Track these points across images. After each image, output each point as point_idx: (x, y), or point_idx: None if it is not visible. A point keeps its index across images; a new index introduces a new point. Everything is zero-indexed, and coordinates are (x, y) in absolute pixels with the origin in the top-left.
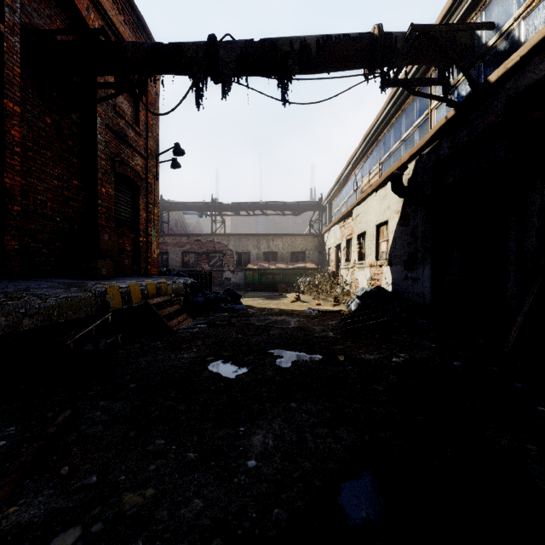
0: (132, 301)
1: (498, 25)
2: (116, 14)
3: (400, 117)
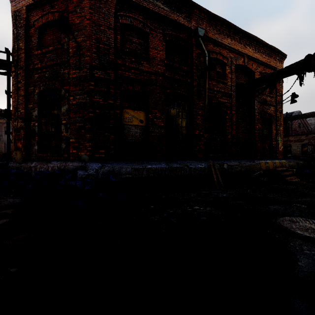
0: (269, 168)
1: None
2: (262, 56)
3: None
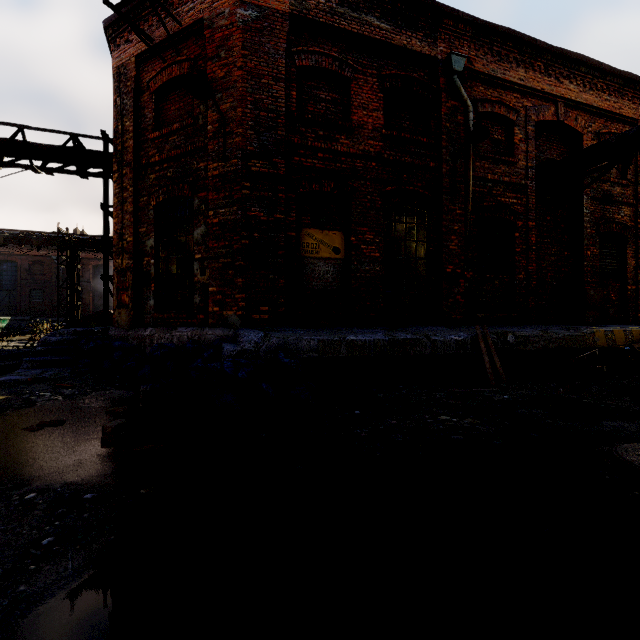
0: (615, 343)
1: None
2: (600, 97)
3: None
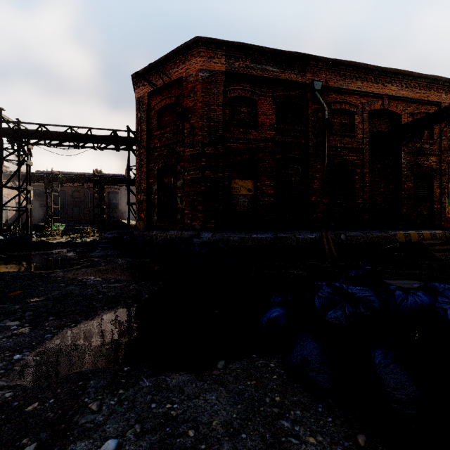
0: (411, 240)
1: None
2: (413, 91)
3: None
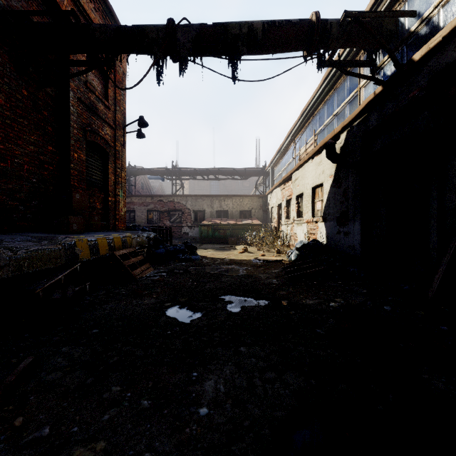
0: (99, 253)
1: (419, 12)
2: (87, 1)
3: (333, 95)
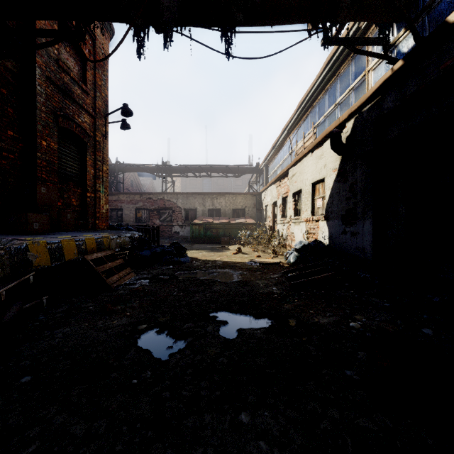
0: (65, 258)
1: None
2: None
3: (335, 83)
